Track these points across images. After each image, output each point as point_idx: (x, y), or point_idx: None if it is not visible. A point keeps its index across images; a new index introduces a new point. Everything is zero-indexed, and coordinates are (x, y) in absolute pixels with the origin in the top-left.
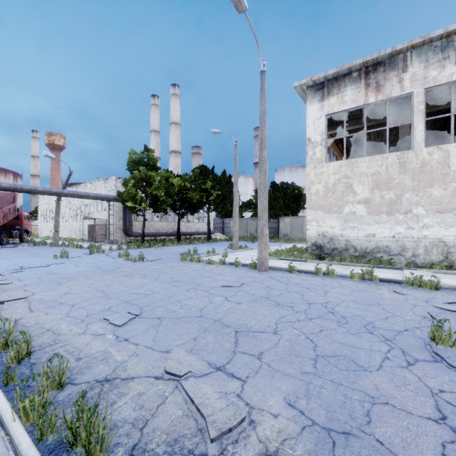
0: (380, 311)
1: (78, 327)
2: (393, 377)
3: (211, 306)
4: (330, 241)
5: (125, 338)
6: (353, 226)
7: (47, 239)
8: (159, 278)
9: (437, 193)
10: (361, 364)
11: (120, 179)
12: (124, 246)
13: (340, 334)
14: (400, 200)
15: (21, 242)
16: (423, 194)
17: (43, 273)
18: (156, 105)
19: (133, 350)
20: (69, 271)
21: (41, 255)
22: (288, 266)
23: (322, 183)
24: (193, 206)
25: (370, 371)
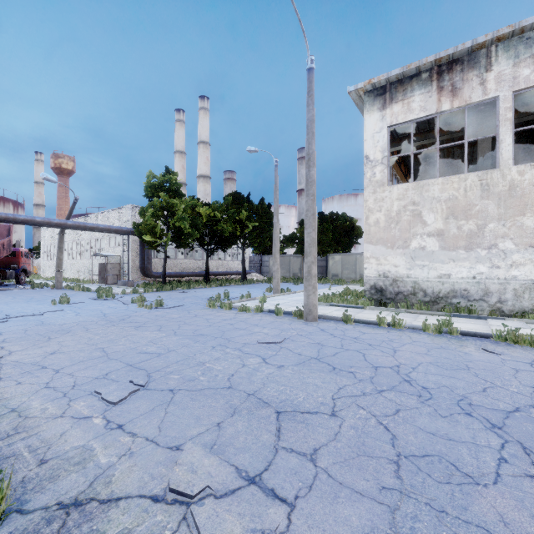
0: (473, 379)
1: (56, 405)
2: (523, 497)
3: (243, 371)
4: (393, 283)
5: (118, 424)
6: (423, 264)
7: (50, 280)
8: (178, 331)
9: (530, 223)
10: (467, 471)
11: (137, 208)
12: (141, 288)
13: (426, 417)
14: (482, 232)
15: (18, 284)
16: (512, 224)
17: (31, 324)
18: (181, 121)
19: (127, 445)
20: (66, 321)
21: (37, 300)
22: (341, 315)
23: (383, 211)
24: (224, 240)
25: (484, 485)
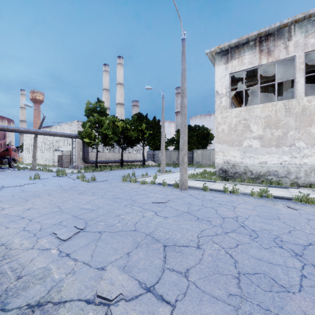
0: (283, 225)
1: (29, 241)
2: None
3: (143, 220)
4: (232, 166)
5: (66, 253)
6: (250, 155)
7: (29, 165)
8: (104, 196)
9: (314, 131)
10: (282, 283)
11: (80, 122)
12: (82, 170)
13: (255, 249)
14: (285, 136)
15: (10, 167)
16: (304, 132)
17: (16, 192)
18: (107, 71)
19: (71, 266)
20: (37, 190)
21: (21, 177)
22: (202, 186)
23: (226, 124)
24: (132, 141)
25: (293, 293)
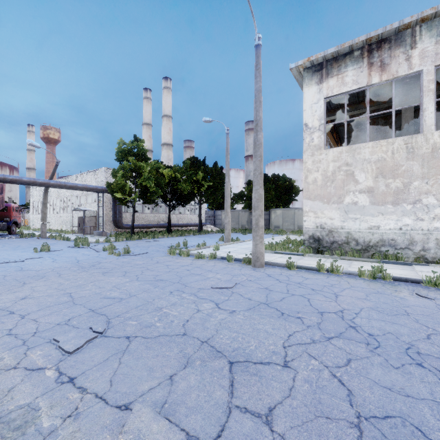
0: (415, 325)
1: (13, 354)
2: None
3: (198, 316)
4: (329, 233)
5: (69, 377)
6: (355, 217)
7: (38, 230)
8: (140, 277)
9: None
10: (436, 438)
11: (110, 170)
12: (113, 238)
13: (378, 368)
14: (407, 189)
15: (10, 234)
16: (434, 182)
17: (11, 270)
18: (148, 99)
19: (74, 403)
20: (42, 268)
21: (23, 248)
22: (285, 261)
23: (320, 171)
24: (184, 197)
25: None
